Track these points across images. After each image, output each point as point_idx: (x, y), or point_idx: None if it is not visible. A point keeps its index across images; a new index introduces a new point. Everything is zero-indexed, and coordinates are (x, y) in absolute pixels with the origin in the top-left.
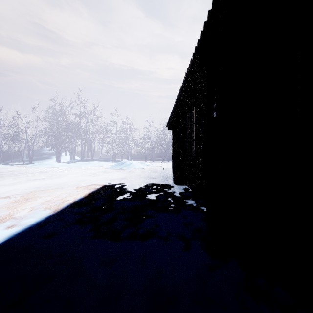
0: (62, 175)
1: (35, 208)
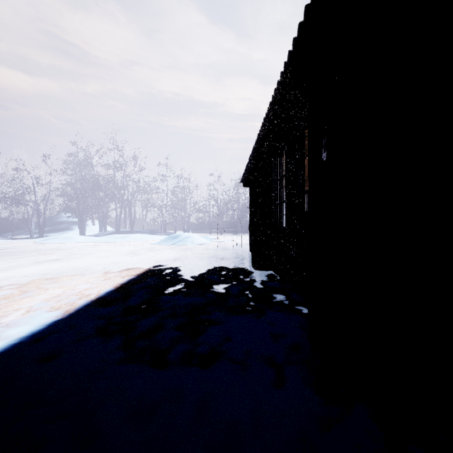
0: (86, 254)
1: (34, 308)
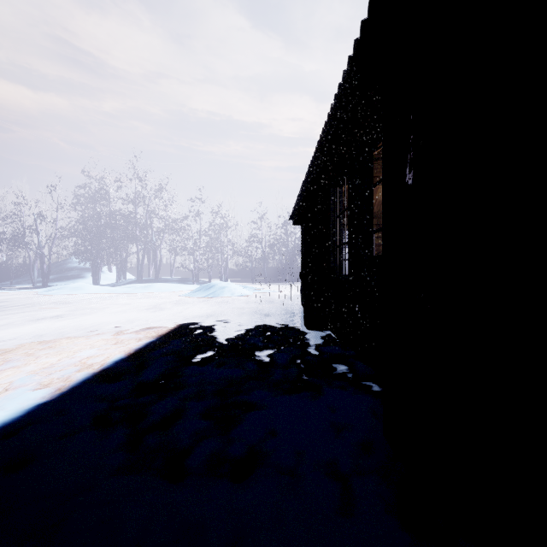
0: (97, 309)
1: (15, 385)
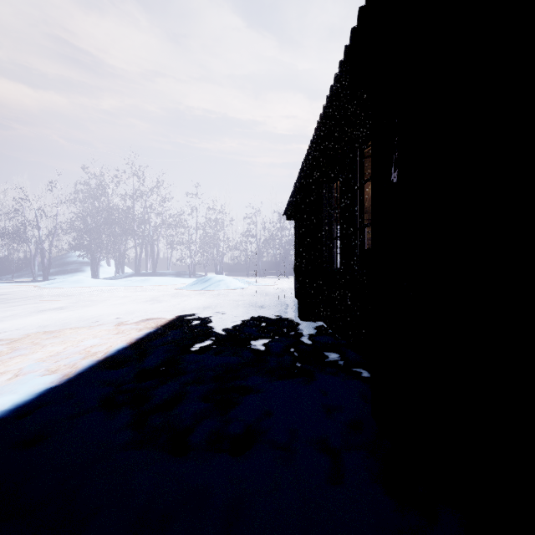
0: (97, 301)
1: (25, 371)
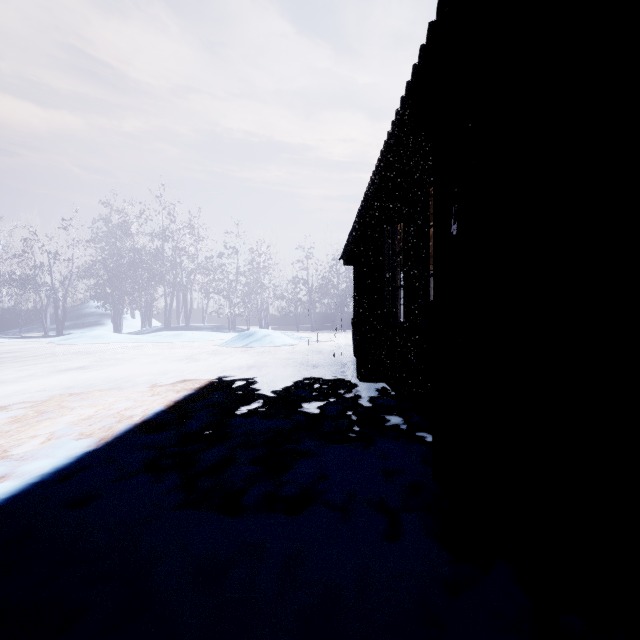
0: (124, 360)
1: (57, 435)
